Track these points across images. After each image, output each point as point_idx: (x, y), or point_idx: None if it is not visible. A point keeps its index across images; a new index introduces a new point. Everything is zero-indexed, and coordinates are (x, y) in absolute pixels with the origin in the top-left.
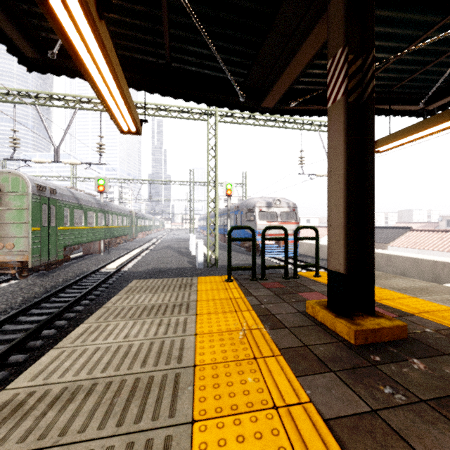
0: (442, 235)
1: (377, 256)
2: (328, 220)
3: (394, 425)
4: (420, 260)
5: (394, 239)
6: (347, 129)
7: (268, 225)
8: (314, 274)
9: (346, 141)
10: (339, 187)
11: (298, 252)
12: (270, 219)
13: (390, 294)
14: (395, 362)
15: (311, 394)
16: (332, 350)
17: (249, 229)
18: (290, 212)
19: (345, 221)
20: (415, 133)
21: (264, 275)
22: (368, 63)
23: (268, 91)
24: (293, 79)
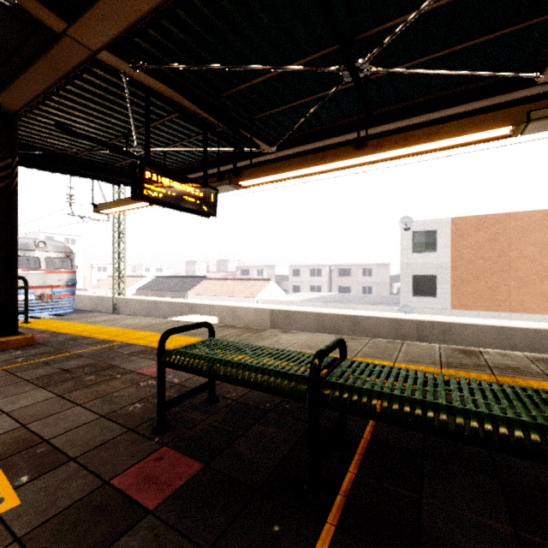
0: (224, 283)
1: (149, 304)
2: None
3: None
4: (174, 303)
5: (192, 287)
6: None
7: (24, 274)
8: (24, 321)
9: None
10: None
11: (77, 308)
12: (34, 267)
13: (77, 326)
14: (2, 355)
15: None
16: None
17: None
18: (66, 258)
19: None
20: (116, 207)
21: None
22: (14, 165)
23: None
24: None
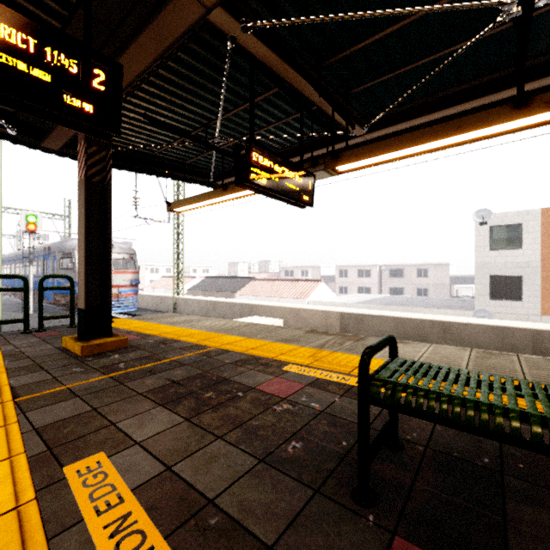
0: (272, 284)
1: (207, 304)
2: (78, 269)
3: (61, 379)
4: (233, 304)
5: (241, 288)
6: (86, 203)
7: None
8: None
9: (85, 212)
10: (82, 245)
11: (139, 307)
12: None
13: (158, 326)
14: (101, 358)
15: (14, 382)
16: (59, 362)
17: (21, 278)
18: (129, 259)
19: (85, 271)
20: (190, 204)
21: (41, 326)
22: (108, 157)
23: (45, 136)
24: (72, 135)
